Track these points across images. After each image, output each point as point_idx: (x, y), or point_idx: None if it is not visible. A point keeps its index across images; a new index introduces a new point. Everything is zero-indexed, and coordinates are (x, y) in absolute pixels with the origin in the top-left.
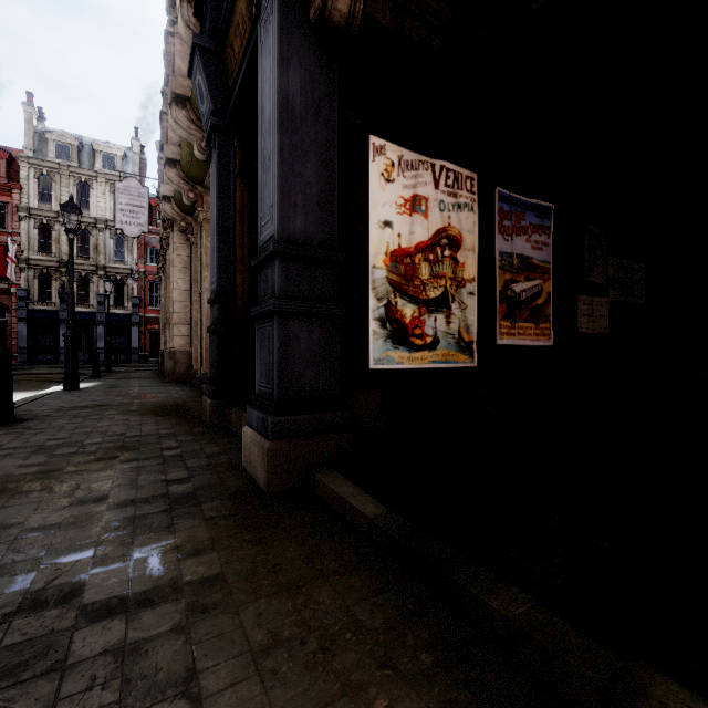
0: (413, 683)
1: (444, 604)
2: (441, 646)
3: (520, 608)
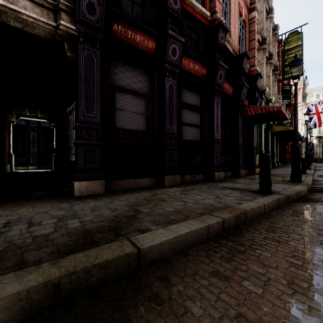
0: (39, 201)
1: (28, 199)
2: (36, 200)
3: (43, 192)
